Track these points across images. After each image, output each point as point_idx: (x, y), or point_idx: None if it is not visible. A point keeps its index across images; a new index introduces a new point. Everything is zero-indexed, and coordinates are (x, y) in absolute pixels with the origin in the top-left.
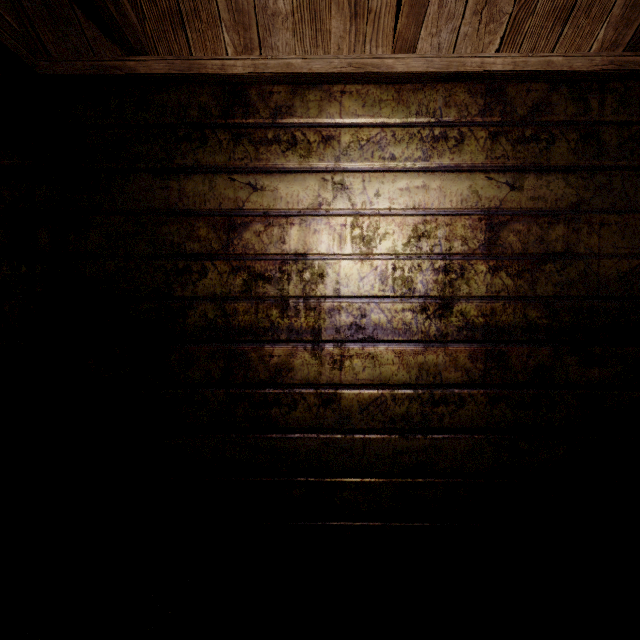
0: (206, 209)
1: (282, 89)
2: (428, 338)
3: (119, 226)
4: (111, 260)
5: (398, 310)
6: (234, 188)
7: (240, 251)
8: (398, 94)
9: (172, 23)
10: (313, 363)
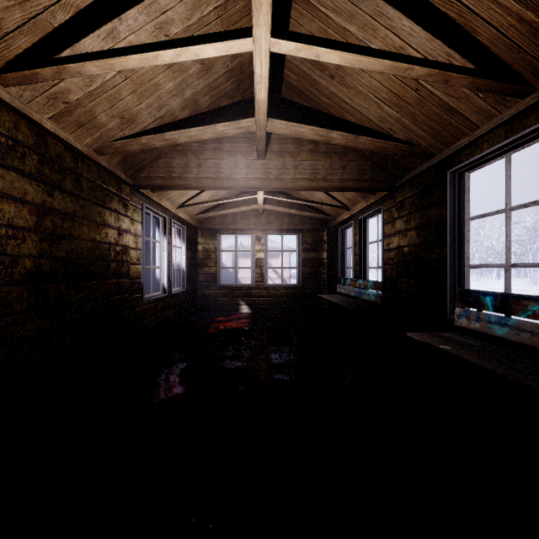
0: None
1: None
2: (5, 282)
3: None
4: None
5: None
6: None
7: None
8: None
9: None
10: None
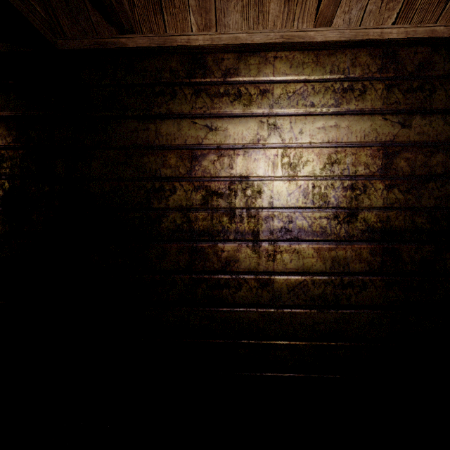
0: (175, 144)
1: (230, 56)
2: (339, 238)
3: (113, 157)
4: (107, 182)
5: (316, 217)
6: (195, 129)
7: (200, 175)
8: (316, 58)
9: (154, 9)
10: (253, 256)
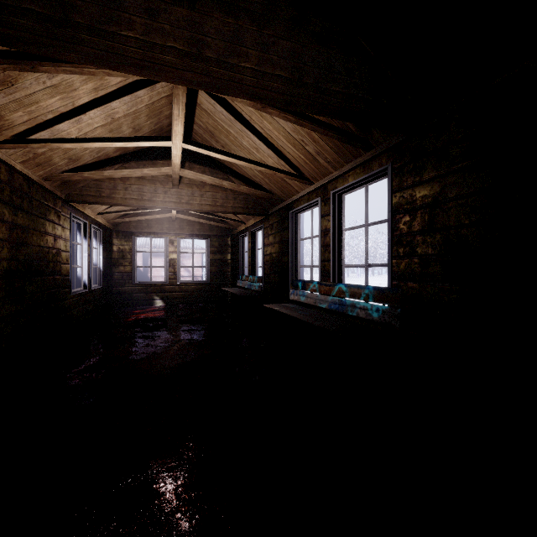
0: None
1: None
2: None
3: None
4: None
5: None
6: None
7: None
8: None
9: None
10: None
